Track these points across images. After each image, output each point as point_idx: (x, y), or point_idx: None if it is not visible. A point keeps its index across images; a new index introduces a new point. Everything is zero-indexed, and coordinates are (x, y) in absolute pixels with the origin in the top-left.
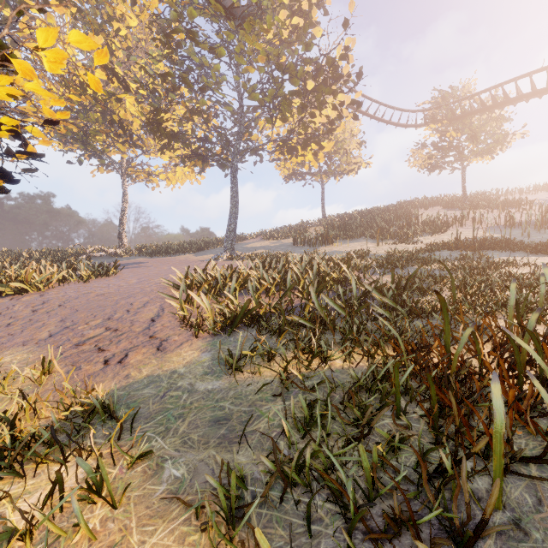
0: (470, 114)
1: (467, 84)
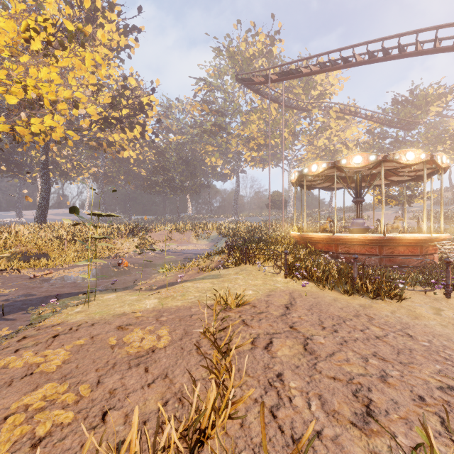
0: None
1: None
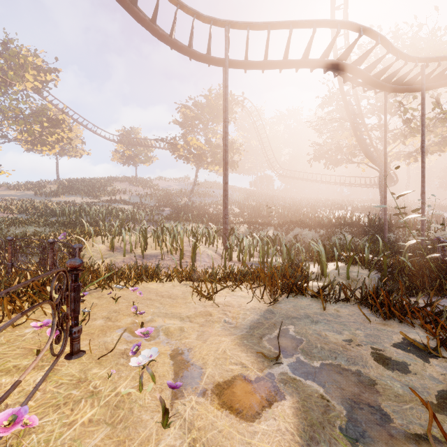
0: (135, 145)
1: (137, 129)
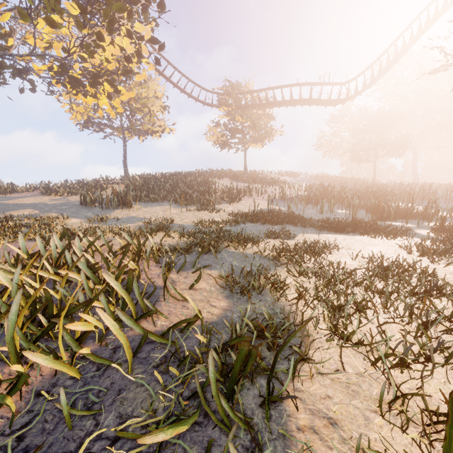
0: (252, 106)
1: (248, 83)
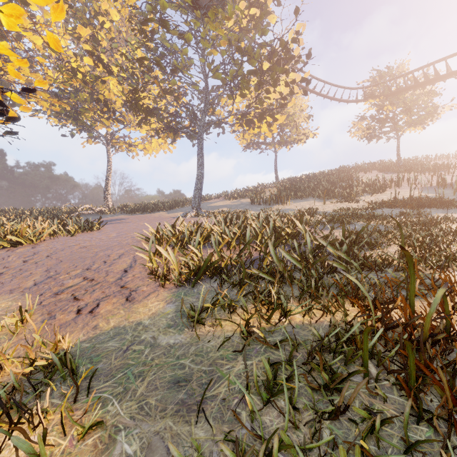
0: (404, 90)
1: (401, 64)
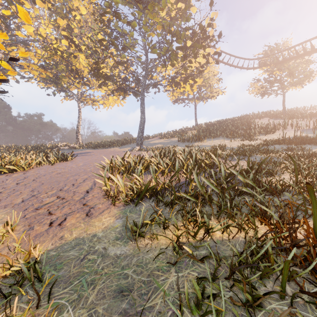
0: (288, 59)
1: (286, 41)
